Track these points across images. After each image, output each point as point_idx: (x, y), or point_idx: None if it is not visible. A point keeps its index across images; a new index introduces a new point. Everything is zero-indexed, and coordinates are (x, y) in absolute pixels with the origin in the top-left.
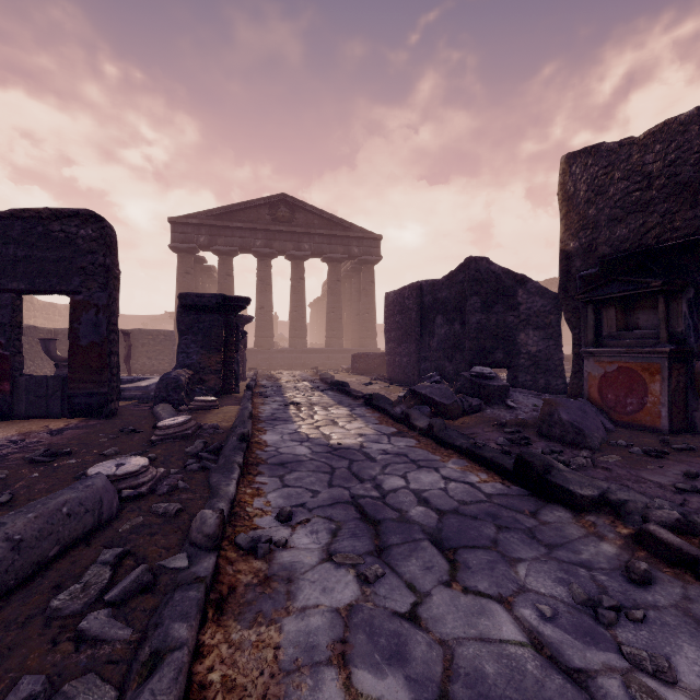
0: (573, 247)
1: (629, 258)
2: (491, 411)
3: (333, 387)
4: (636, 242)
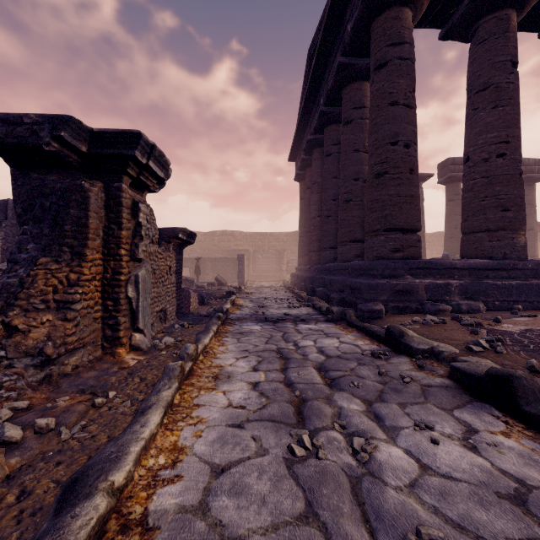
0: None
1: None
2: None
3: None
4: None
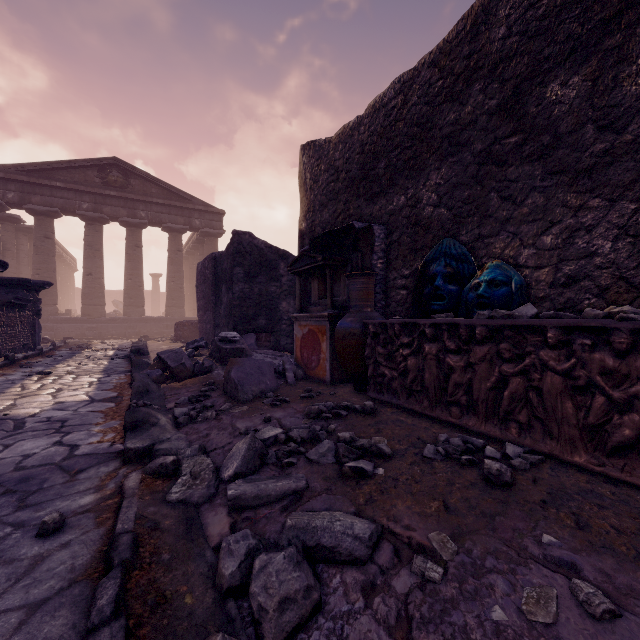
0: (304, 227)
1: (322, 238)
2: (218, 372)
3: (127, 355)
4: (333, 225)
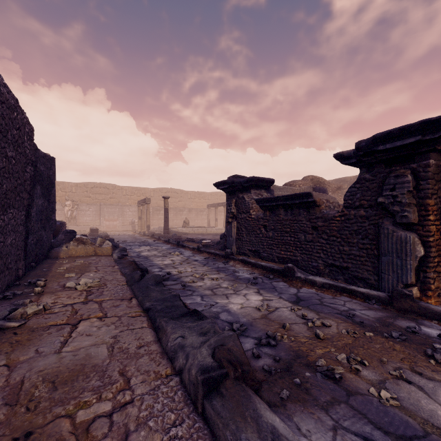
0: None
1: None
2: None
3: None
4: None
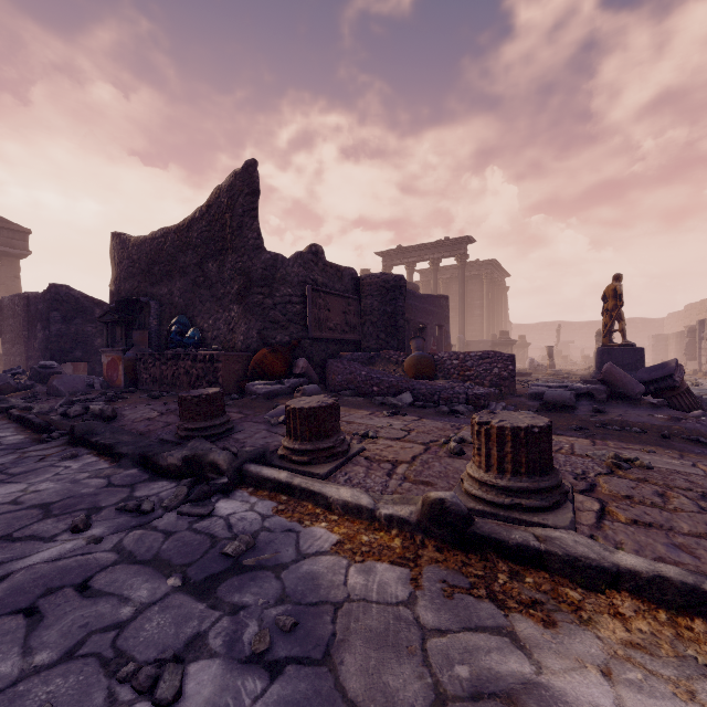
0: (114, 289)
1: (123, 302)
2: (40, 388)
3: None
4: (132, 293)
